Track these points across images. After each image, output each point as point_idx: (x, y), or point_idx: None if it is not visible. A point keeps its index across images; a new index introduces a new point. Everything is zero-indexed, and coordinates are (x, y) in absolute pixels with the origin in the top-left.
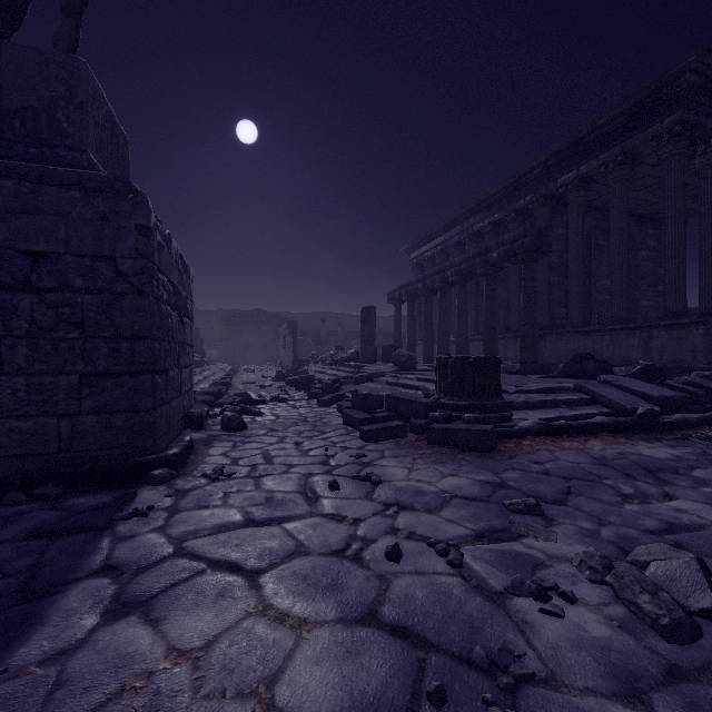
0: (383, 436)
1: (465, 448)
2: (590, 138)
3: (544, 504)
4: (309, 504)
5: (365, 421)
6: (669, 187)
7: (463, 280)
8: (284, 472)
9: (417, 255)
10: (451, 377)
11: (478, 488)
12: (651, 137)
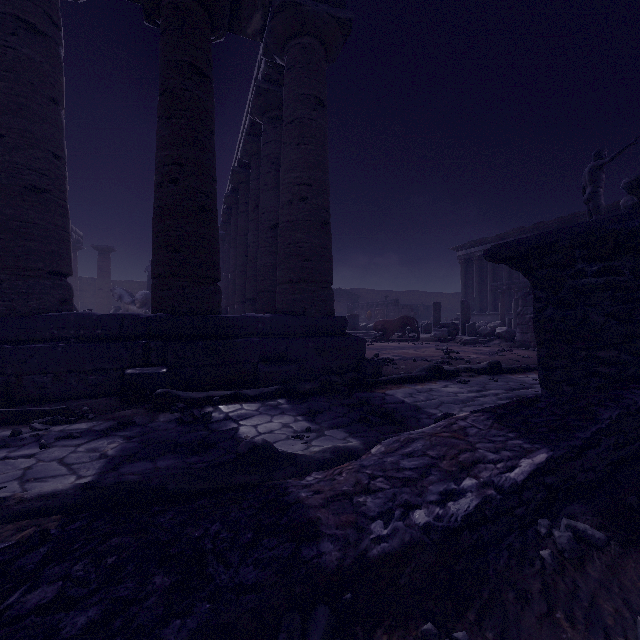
0: None
1: None
2: None
3: None
4: None
5: None
6: None
7: None
8: None
9: (466, 253)
10: None
11: None
12: None
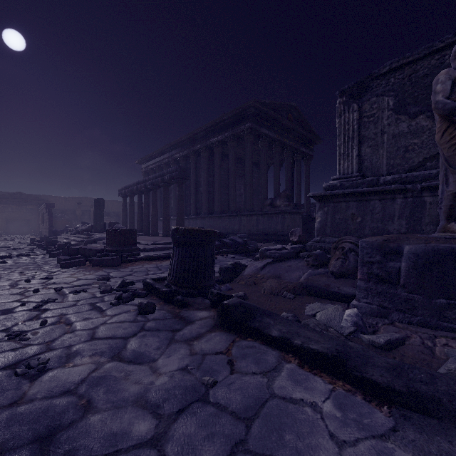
0: (72, 265)
1: (107, 266)
2: (221, 124)
3: (114, 278)
4: (12, 287)
5: (67, 260)
6: (247, 154)
7: (154, 188)
8: (5, 281)
9: (145, 166)
10: (110, 238)
11: (94, 277)
12: (241, 131)
